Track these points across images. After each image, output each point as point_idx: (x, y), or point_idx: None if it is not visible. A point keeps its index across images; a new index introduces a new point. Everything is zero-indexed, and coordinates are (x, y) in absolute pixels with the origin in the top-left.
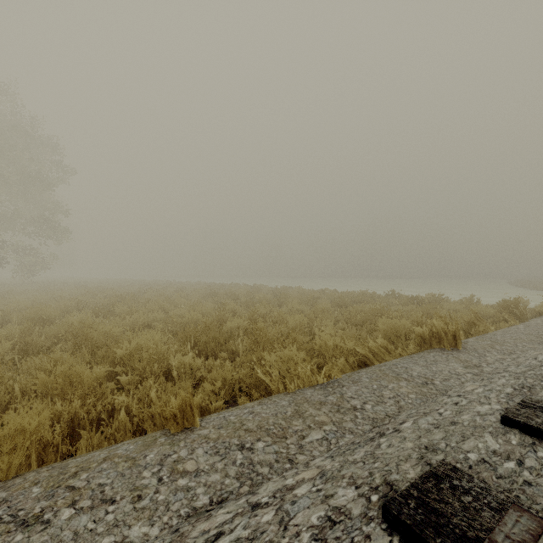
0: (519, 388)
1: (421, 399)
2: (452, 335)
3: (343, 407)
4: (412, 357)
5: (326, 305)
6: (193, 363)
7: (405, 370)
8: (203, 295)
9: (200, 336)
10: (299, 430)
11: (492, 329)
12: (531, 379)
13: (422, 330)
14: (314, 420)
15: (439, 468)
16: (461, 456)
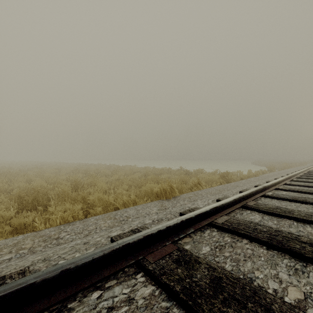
0: (155, 220)
1: (106, 229)
2: (169, 192)
3: (51, 238)
4: (140, 205)
5: (134, 176)
6: (4, 215)
7: (123, 213)
8: (70, 171)
9: (28, 197)
10: (0, 254)
11: (205, 188)
12: (170, 215)
13: (157, 189)
14: (20, 247)
15: (13, 273)
16: (54, 263)
